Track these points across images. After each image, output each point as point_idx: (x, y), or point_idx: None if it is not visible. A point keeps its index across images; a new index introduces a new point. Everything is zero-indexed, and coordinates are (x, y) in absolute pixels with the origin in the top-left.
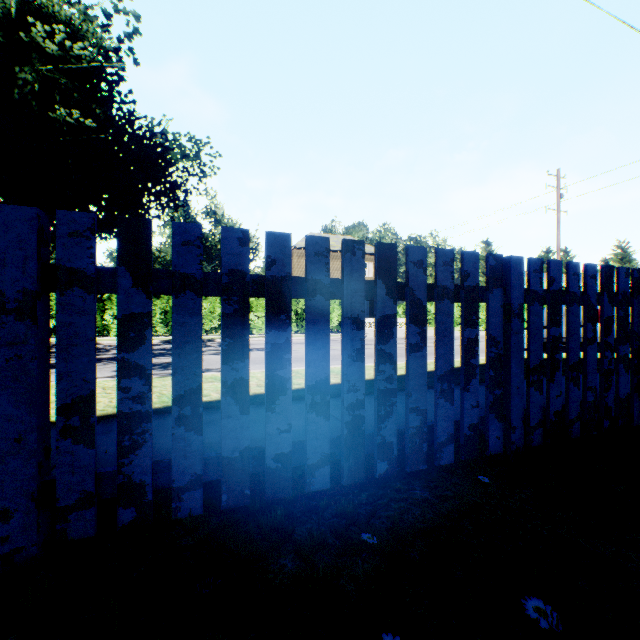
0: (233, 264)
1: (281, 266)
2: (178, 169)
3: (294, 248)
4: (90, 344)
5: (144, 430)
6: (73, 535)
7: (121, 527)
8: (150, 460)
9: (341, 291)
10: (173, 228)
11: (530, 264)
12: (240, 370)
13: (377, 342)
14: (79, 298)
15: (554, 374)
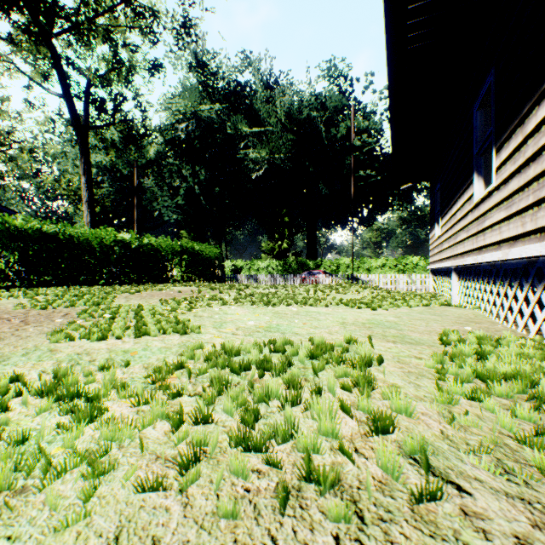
0: None
1: None
2: None
3: None
4: None
5: None
6: None
7: None
8: None
9: None
10: None
11: None
12: None
13: None
14: None
15: None
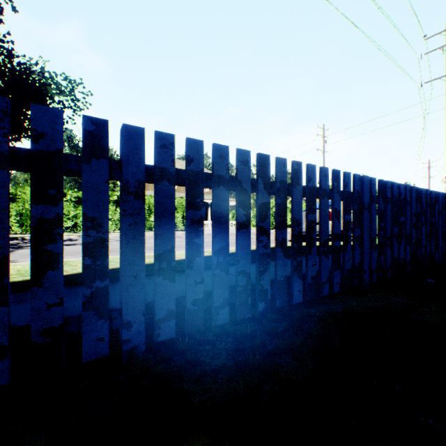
0: None
1: None
2: (54, 101)
3: None
4: None
5: None
6: None
7: None
8: None
9: None
10: None
11: (156, 138)
12: None
13: None
14: None
15: (193, 260)
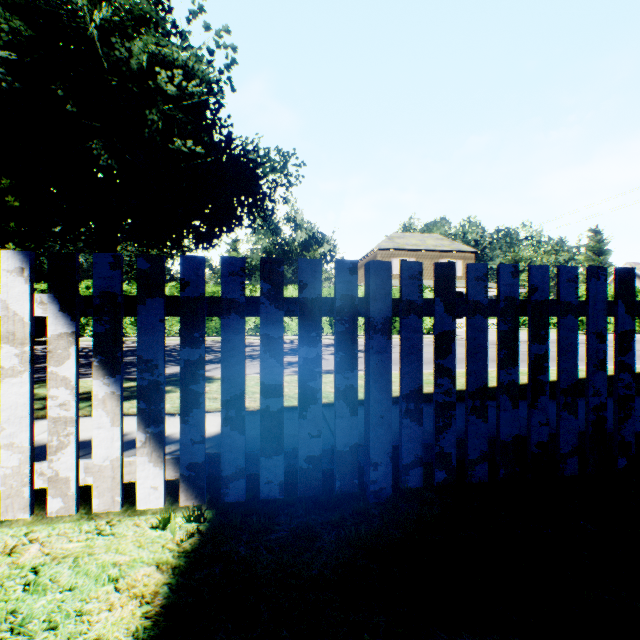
0: (507, 292)
1: (541, 292)
2: (268, 181)
3: (378, 249)
4: (419, 353)
5: (450, 415)
6: (410, 484)
7: (437, 483)
8: (454, 438)
9: (585, 310)
10: (468, 268)
11: None
12: (512, 374)
13: (617, 354)
14: (413, 321)
15: None
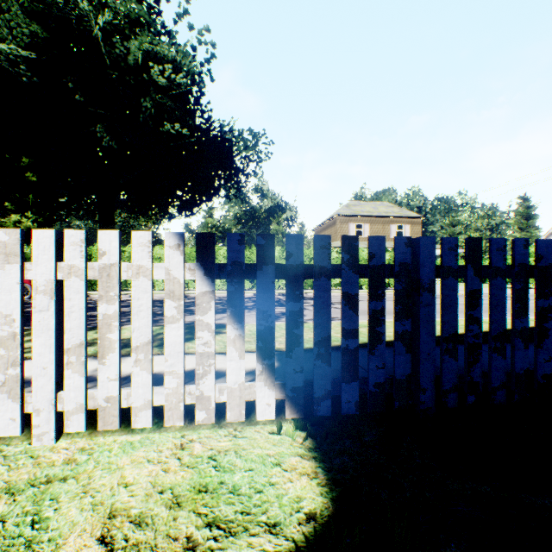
0: (520, 260)
1: (545, 259)
2: (242, 158)
3: (337, 216)
4: (456, 306)
5: (478, 353)
6: (449, 405)
7: (468, 405)
8: (481, 370)
9: None
10: (491, 241)
11: None
12: (524, 322)
13: None
14: (451, 282)
15: None
